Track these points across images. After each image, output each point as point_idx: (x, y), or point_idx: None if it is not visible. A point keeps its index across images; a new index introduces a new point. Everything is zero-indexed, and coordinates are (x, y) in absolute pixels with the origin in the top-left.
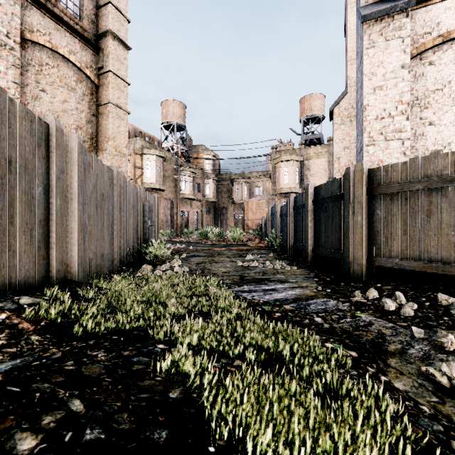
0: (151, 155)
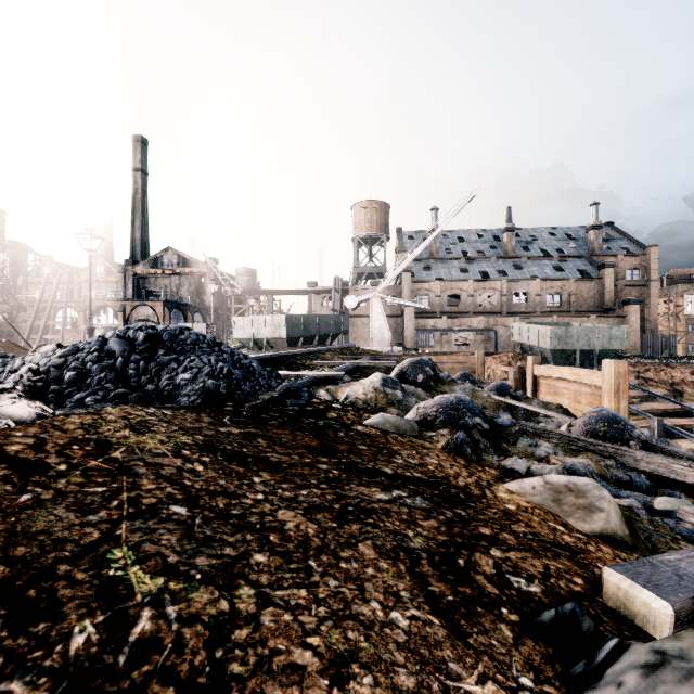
0: (690, 295)
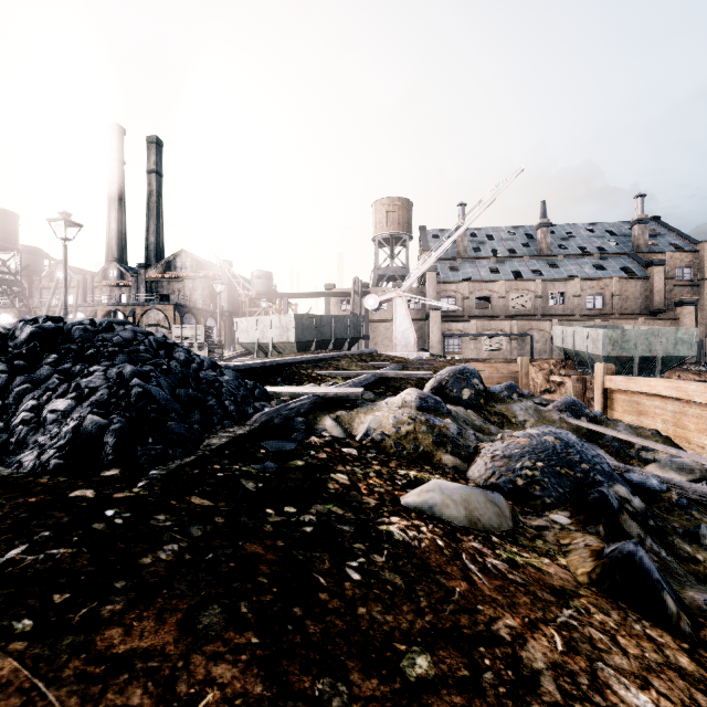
0: None
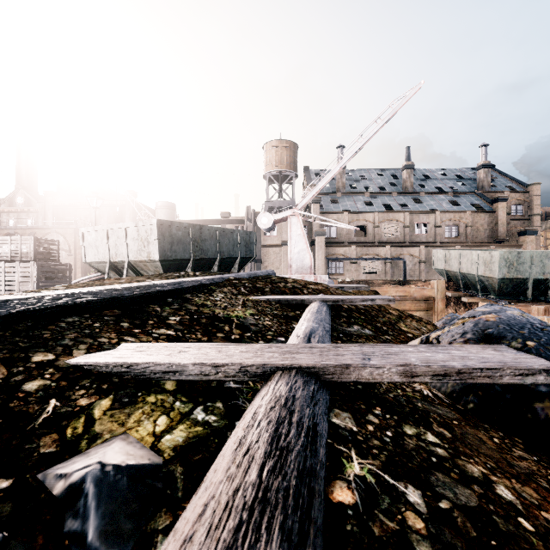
0: None
